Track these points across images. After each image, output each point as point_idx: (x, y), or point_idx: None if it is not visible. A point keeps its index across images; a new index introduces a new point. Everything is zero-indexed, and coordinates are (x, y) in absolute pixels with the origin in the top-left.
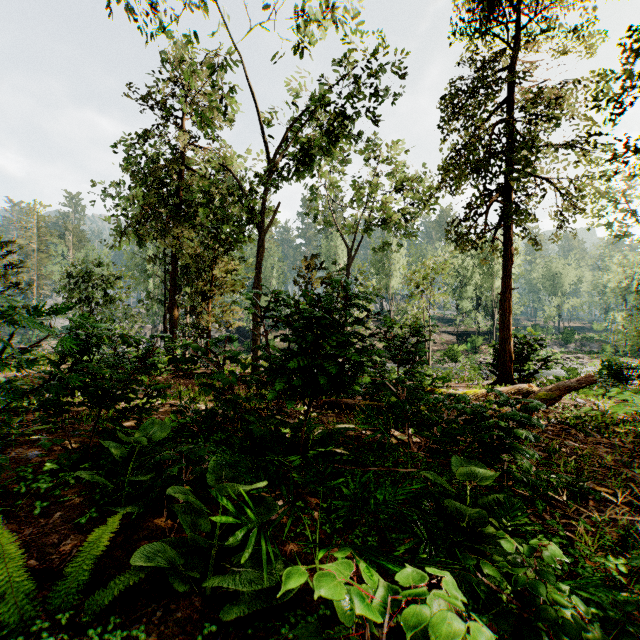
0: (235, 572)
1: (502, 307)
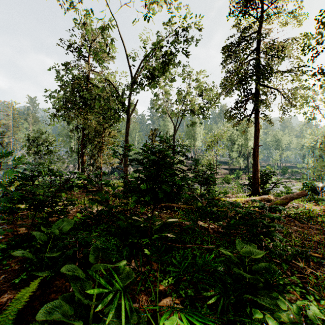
0: (105, 321)
1: (254, 155)
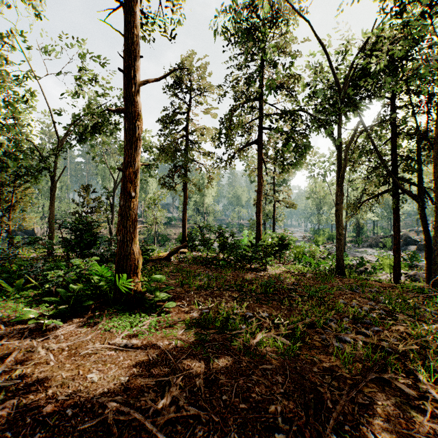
0: None
1: (183, 217)
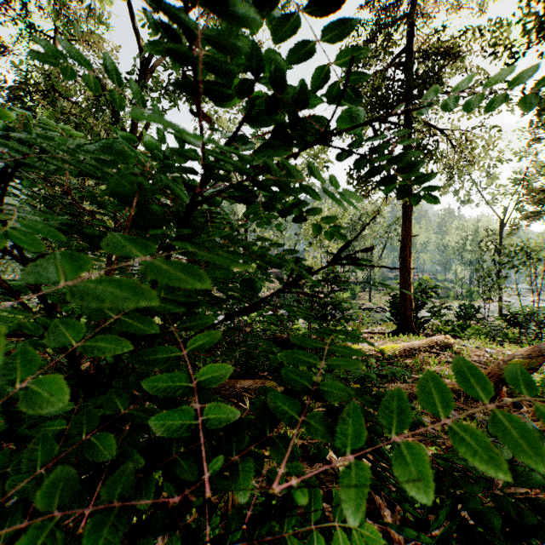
0: None
1: (403, 254)
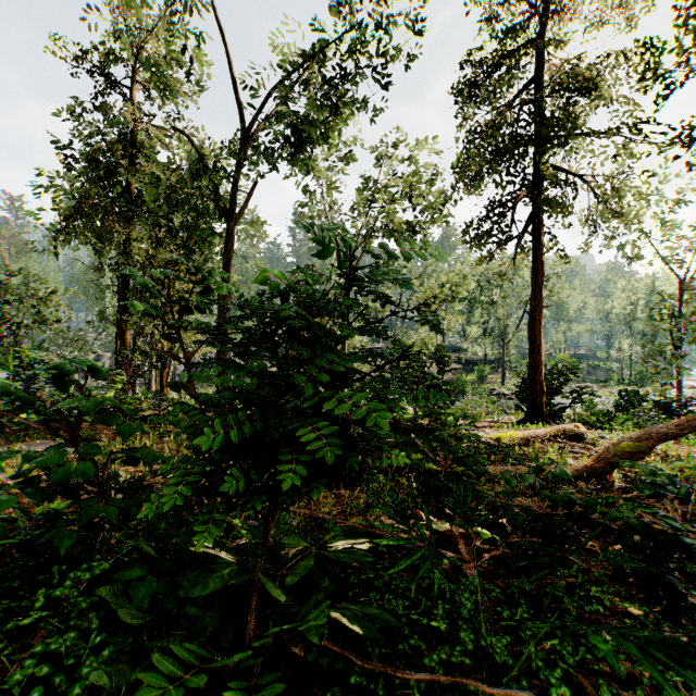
0: None
1: (532, 329)
